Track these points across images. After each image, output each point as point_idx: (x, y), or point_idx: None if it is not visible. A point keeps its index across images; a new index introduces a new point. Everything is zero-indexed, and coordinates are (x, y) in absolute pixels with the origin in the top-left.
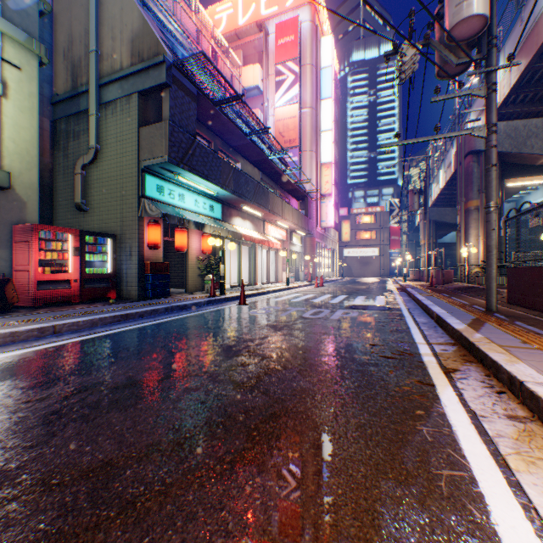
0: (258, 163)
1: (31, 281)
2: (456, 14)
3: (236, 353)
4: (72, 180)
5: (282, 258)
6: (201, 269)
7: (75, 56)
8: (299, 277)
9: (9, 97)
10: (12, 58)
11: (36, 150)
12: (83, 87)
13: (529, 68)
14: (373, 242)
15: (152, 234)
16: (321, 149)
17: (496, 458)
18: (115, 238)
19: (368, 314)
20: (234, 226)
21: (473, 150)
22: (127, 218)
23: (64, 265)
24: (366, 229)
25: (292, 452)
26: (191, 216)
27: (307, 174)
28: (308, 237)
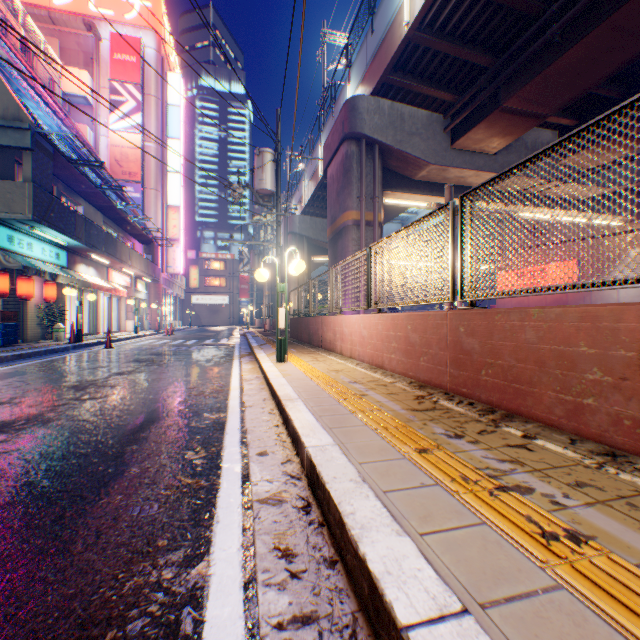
0: (104, 208)
1: None
2: (260, 185)
3: (145, 361)
4: None
5: (126, 306)
6: (41, 317)
7: None
8: (144, 326)
9: None
10: None
11: None
12: None
13: (316, 193)
14: (224, 289)
15: (1, 283)
16: (168, 190)
17: (240, 364)
18: None
19: (214, 347)
20: (80, 274)
21: (293, 232)
22: None
23: None
24: (217, 276)
25: (189, 368)
26: (41, 265)
27: (153, 214)
28: (154, 282)
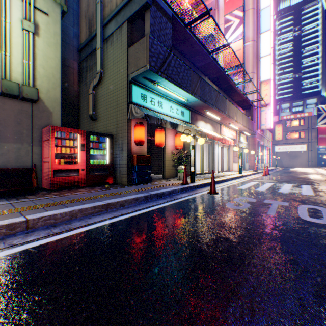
0: (216, 79)
1: (50, 170)
2: None
3: None
4: (88, 100)
5: (232, 152)
6: (174, 161)
7: (90, 14)
8: (244, 167)
9: (40, 36)
10: (42, 7)
11: (59, 74)
12: (94, 32)
13: None
14: (301, 140)
15: (137, 133)
16: (260, 71)
17: None
18: (112, 137)
19: None
20: (199, 128)
21: None
22: (120, 121)
23: (75, 158)
24: (294, 130)
25: None
26: (167, 119)
27: (249, 90)
28: (250, 137)
